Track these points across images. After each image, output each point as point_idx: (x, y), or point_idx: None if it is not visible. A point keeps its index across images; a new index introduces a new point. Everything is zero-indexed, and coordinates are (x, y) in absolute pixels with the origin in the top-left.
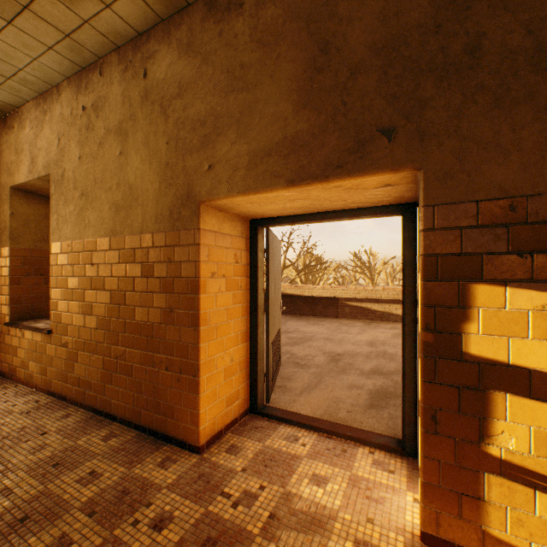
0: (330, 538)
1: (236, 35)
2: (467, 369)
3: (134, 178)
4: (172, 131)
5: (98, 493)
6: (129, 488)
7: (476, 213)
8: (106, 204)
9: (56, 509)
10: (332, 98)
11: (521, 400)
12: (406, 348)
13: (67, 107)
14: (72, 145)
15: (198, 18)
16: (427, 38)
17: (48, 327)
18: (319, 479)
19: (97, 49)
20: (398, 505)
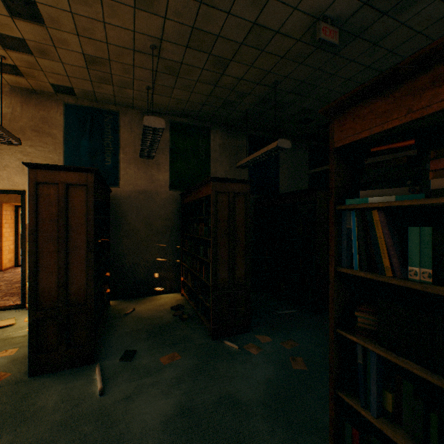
0: None
1: None
2: None
3: None
4: None
5: None
6: None
7: None
8: None
9: None
10: None
11: None
12: None
13: None
14: None
15: None
16: None
17: None
18: None
19: None
20: None
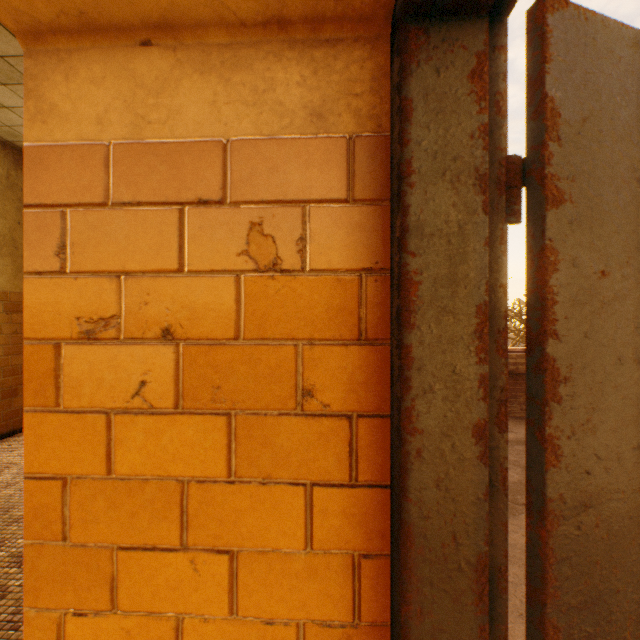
0: None
1: None
2: None
3: None
4: None
5: None
6: None
7: None
8: None
9: None
10: None
11: None
12: None
13: None
14: None
15: None
16: None
17: None
18: None
19: None
20: None
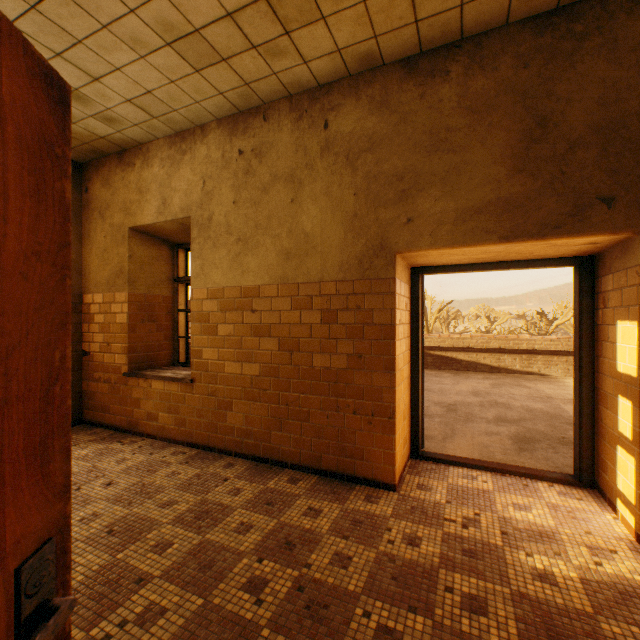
0: (564, 545)
1: (441, 100)
2: None
3: (311, 226)
4: (361, 183)
5: (334, 523)
6: (357, 518)
7: None
8: (272, 251)
9: (309, 536)
10: (549, 167)
11: None
12: (583, 388)
13: (217, 149)
14: (223, 189)
15: (395, 78)
16: None
17: (184, 377)
18: (520, 506)
19: (268, 96)
20: (603, 522)
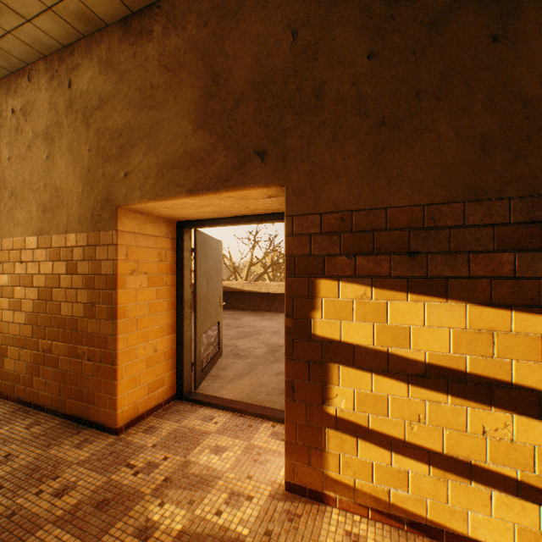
0: (211, 492)
1: (147, 58)
2: (315, 347)
3: (60, 181)
4: (93, 139)
5: (10, 472)
6: (41, 466)
7: (320, 223)
8: (34, 205)
9: None
10: (221, 122)
11: (349, 369)
12: None
13: None
14: (2, 146)
15: (116, 39)
16: (288, 79)
17: None
18: (219, 449)
19: (24, 57)
20: (278, 465)
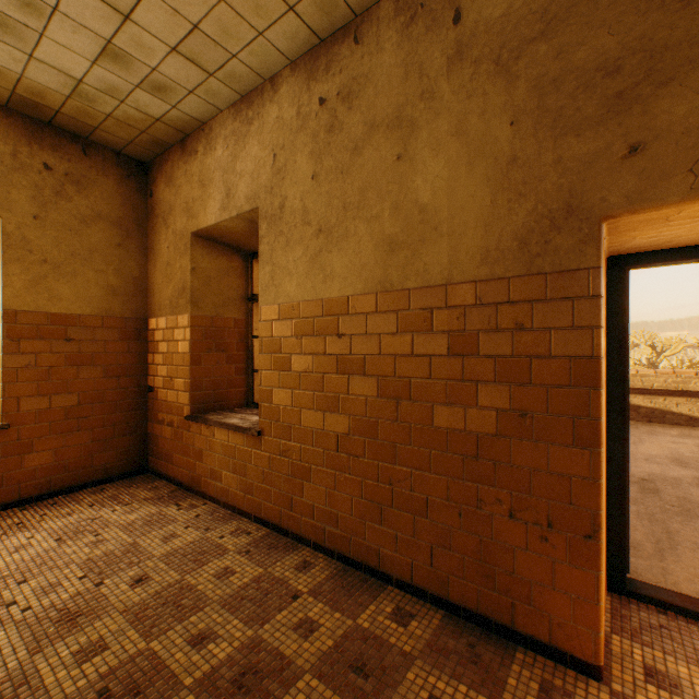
0: None
1: None
2: None
3: (430, 193)
4: (524, 100)
5: None
6: None
7: None
8: (367, 242)
9: None
10: None
11: None
12: None
13: (290, 105)
14: (298, 160)
15: None
16: None
17: (251, 426)
18: None
19: None
20: None
